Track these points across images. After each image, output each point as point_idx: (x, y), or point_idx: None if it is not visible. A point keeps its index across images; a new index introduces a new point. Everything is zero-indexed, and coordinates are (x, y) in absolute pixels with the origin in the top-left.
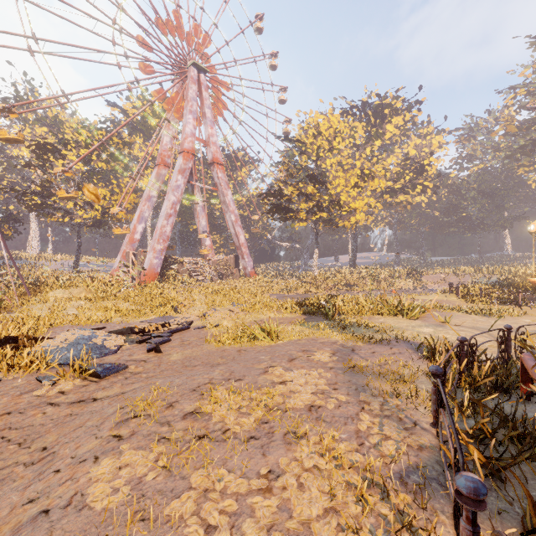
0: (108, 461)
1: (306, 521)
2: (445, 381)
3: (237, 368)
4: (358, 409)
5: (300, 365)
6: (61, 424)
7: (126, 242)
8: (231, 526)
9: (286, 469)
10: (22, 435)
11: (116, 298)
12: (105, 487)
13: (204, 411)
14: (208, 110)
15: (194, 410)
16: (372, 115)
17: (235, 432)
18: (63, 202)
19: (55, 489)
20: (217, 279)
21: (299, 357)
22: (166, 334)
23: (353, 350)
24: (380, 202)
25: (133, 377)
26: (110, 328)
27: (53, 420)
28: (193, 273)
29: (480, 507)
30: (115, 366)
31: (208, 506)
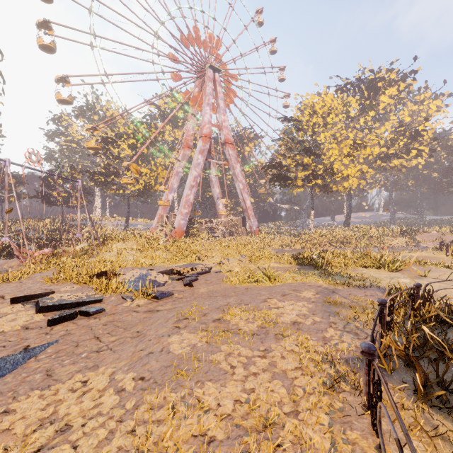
0: (176, 336)
1: (284, 370)
2: (393, 311)
3: (245, 298)
4: (328, 326)
5: (290, 299)
6: (143, 321)
7: (161, 207)
8: (243, 368)
9: (275, 349)
10: (124, 325)
11: (157, 249)
12: (178, 346)
13: (226, 319)
14: (221, 101)
15: (219, 318)
16: (365, 89)
17: (245, 331)
18: (118, 179)
19: (152, 346)
20: (228, 236)
21: (290, 293)
22: (194, 275)
23: (333, 292)
24: (374, 166)
25: (178, 300)
26: (157, 270)
27: (138, 319)
28: (210, 231)
29: (372, 357)
30: (166, 293)
31: (231, 358)
